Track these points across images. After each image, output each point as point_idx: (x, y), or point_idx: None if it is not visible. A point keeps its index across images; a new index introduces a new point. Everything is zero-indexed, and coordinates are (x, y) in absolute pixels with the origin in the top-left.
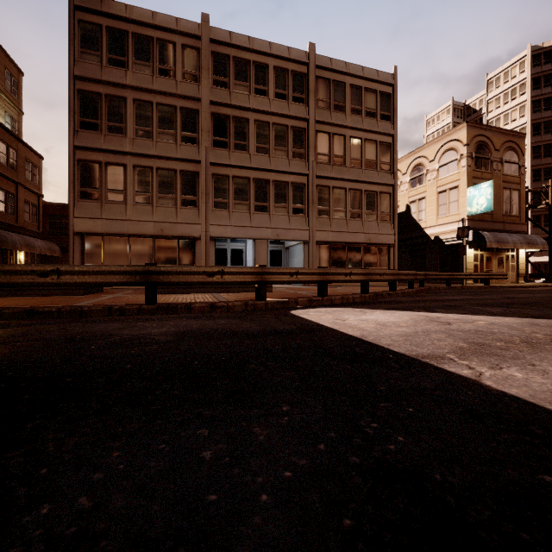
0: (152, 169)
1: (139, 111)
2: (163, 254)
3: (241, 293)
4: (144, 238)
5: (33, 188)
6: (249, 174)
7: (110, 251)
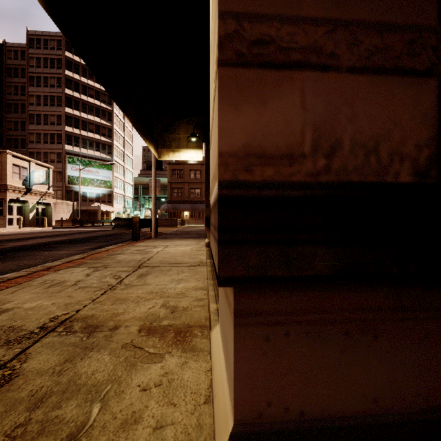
0: None
1: None
2: None
3: None
4: None
5: None
6: None
7: None
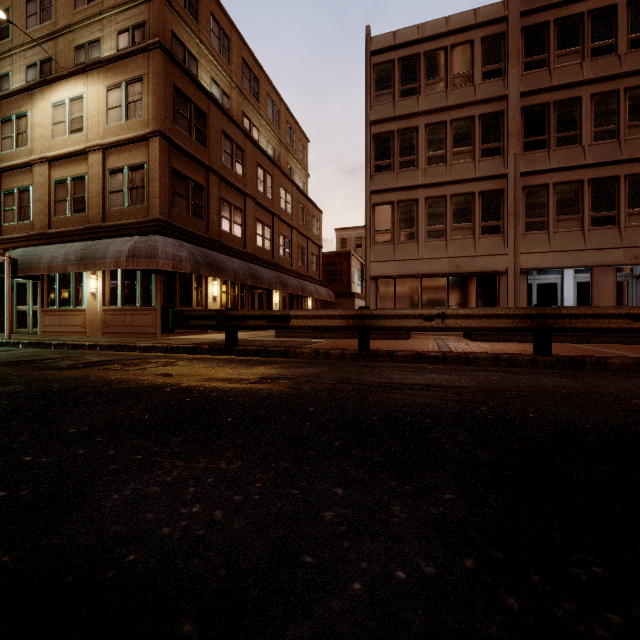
0: (445, 198)
1: (431, 137)
2: (457, 295)
3: (617, 345)
4: (436, 277)
5: (316, 241)
6: (581, 175)
7: (402, 294)
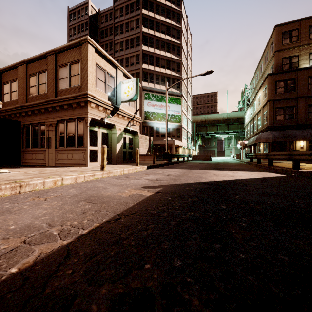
0: None
1: None
2: None
3: None
4: None
5: None
6: None
7: None
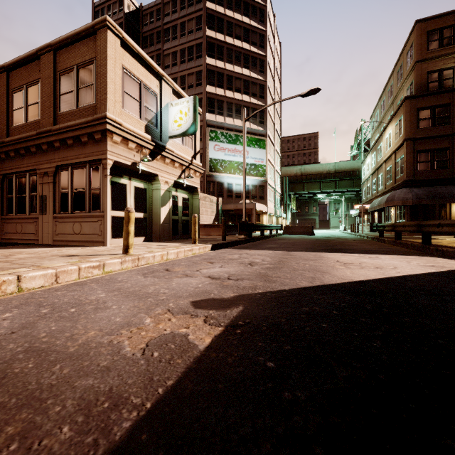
0: None
1: None
2: None
3: None
4: None
5: None
6: None
7: None
